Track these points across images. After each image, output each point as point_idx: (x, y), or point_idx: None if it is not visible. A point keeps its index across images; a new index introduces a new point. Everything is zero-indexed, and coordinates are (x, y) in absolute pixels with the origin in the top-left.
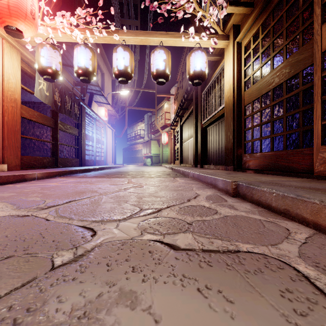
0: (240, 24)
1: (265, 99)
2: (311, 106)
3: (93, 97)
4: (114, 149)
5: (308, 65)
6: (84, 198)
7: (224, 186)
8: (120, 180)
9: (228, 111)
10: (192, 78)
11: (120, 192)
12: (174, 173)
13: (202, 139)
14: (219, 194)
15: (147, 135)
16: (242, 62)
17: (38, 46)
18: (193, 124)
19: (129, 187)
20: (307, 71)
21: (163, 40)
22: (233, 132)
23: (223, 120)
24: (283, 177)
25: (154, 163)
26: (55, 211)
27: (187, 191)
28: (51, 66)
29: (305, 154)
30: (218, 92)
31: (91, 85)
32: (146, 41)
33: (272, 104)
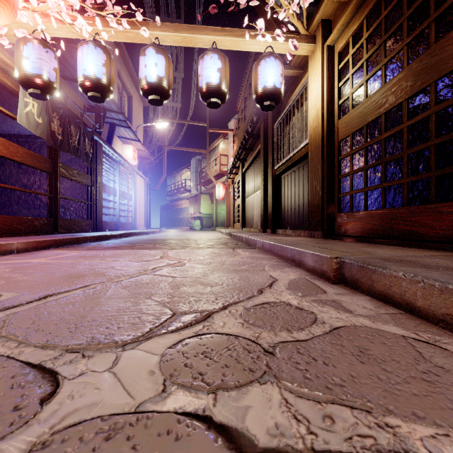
0: (332, 19)
1: (372, 130)
2: (451, 136)
3: (115, 130)
4: (147, 207)
5: (446, 72)
6: (76, 289)
7: (318, 264)
8: (151, 253)
9: (315, 149)
10: (261, 98)
11: (145, 276)
12: (234, 242)
13: (274, 192)
14: (309, 278)
15: (196, 188)
16: (336, 76)
17: (20, 41)
18: (261, 170)
19: (161, 266)
20: (443, 81)
21: (218, 40)
22: (321, 181)
23: (306, 164)
24: (407, 249)
25: (205, 227)
26: (3, 321)
27: (256, 272)
28: (40, 74)
29: (441, 212)
30: (298, 122)
31: (112, 111)
32: (191, 40)
33: (385, 136)
